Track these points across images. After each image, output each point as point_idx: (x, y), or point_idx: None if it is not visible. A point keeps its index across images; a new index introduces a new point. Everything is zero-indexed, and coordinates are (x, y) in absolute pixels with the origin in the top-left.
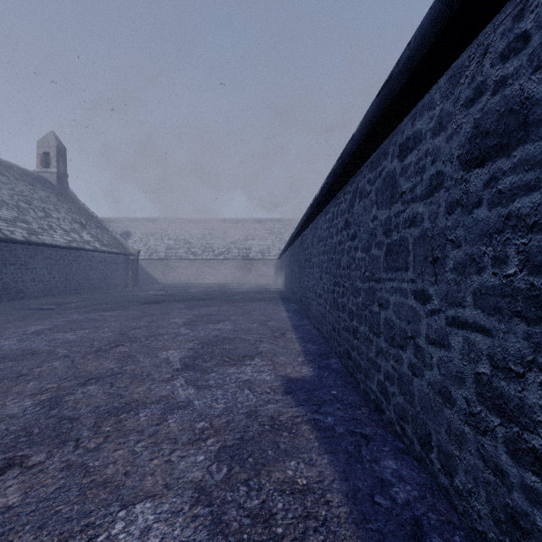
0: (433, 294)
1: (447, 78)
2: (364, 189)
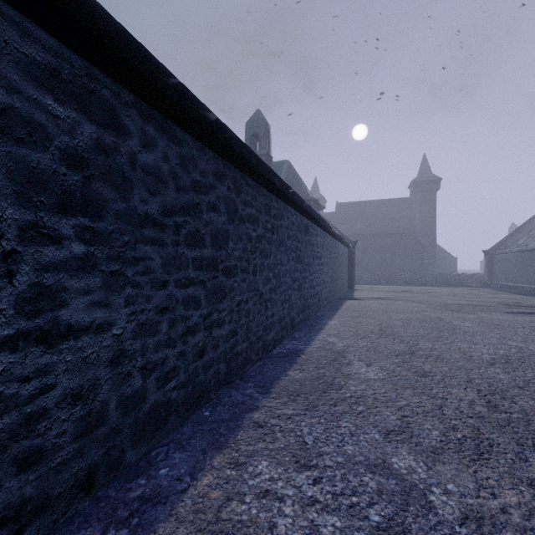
0: (340, 271)
1: (340, 244)
2: (337, 247)
